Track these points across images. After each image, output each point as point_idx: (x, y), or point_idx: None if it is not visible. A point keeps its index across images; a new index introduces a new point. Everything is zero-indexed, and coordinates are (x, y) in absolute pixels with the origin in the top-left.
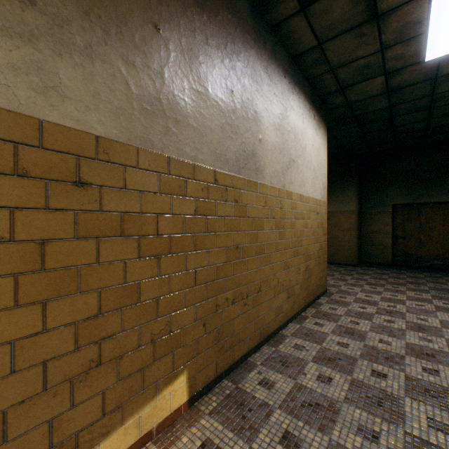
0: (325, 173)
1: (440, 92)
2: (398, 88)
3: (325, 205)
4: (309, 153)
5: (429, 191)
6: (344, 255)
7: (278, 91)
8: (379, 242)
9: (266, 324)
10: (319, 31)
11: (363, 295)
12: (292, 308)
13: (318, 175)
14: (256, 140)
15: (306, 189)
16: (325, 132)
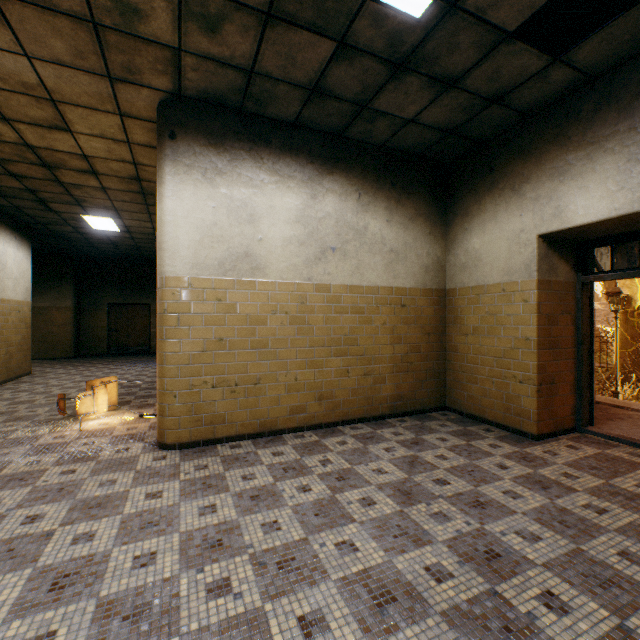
0: (30, 279)
1: (116, 240)
2: (86, 233)
3: (30, 305)
4: (12, 267)
5: (135, 295)
6: (61, 350)
7: None
8: (98, 335)
9: None
10: (17, 204)
11: (65, 371)
12: None
13: (21, 282)
14: None
15: (9, 294)
16: (29, 247)
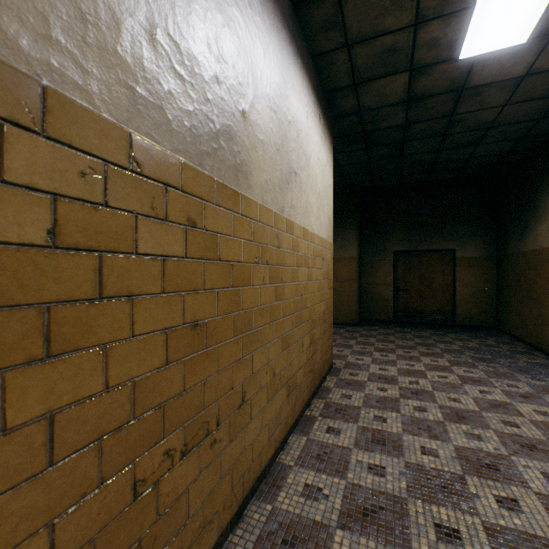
0: (331, 204)
1: (461, 112)
2: (420, 98)
3: (331, 248)
4: (314, 169)
5: (430, 237)
6: (344, 313)
7: (273, 44)
8: (381, 295)
9: (254, 459)
10: None
11: (377, 367)
12: (294, 409)
13: (323, 204)
14: (236, 110)
15: (311, 222)
16: (330, 147)
